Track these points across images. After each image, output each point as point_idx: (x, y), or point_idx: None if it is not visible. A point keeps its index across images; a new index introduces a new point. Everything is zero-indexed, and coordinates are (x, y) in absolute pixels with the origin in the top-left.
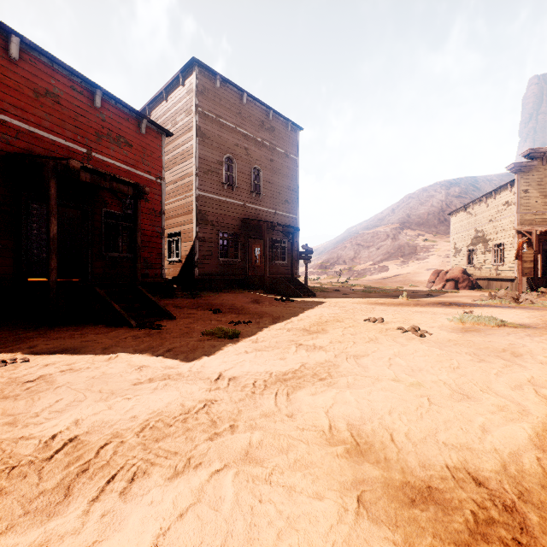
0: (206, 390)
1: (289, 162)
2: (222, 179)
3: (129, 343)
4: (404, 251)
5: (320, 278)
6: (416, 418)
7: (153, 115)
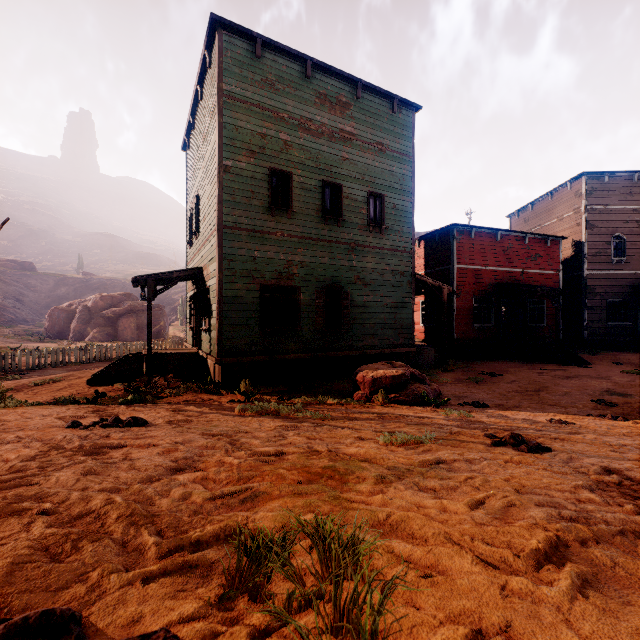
0: (637, 382)
1: None
2: (610, 256)
3: (583, 370)
4: None
5: None
6: None
7: (536, 210)
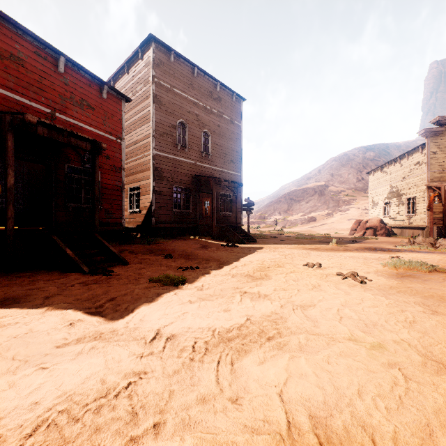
0: (136, 356)
1: (234, 128)
2: (176, 140)
3: (74, 291)
4: (329, 204)
5: (260, 226)
6: (396, 405)
7: (117, 86)
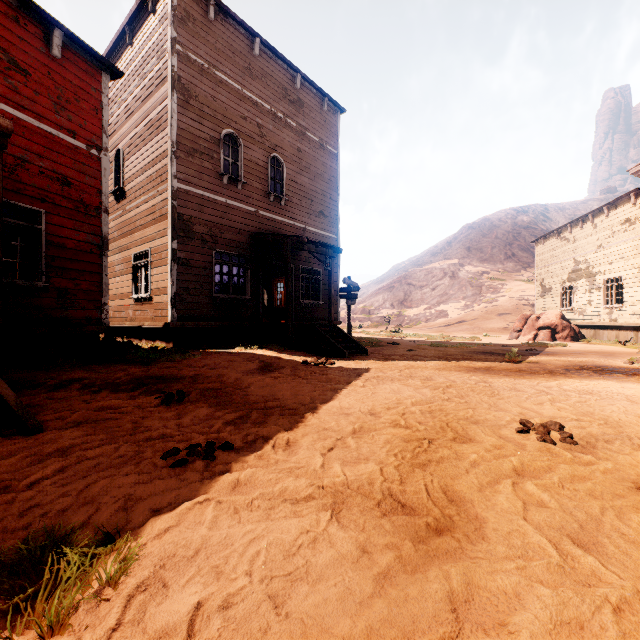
0: None
1: (325, 157)
2: (219, 167)
3: None
4: (466, 292)
5: (363, 325)
6: None
7: None
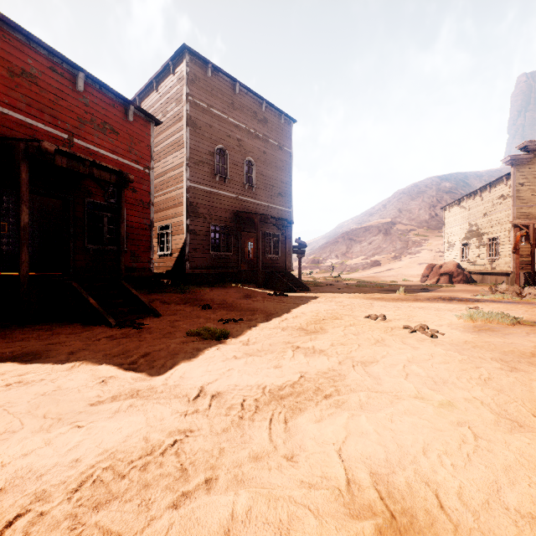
0: (180, 414)
1: (282, 155)
2: (214, 170)
3: (101, 345)
4: (396, 246)
5: (313, 272)
6: (463, 462)
7: (143, 106)
